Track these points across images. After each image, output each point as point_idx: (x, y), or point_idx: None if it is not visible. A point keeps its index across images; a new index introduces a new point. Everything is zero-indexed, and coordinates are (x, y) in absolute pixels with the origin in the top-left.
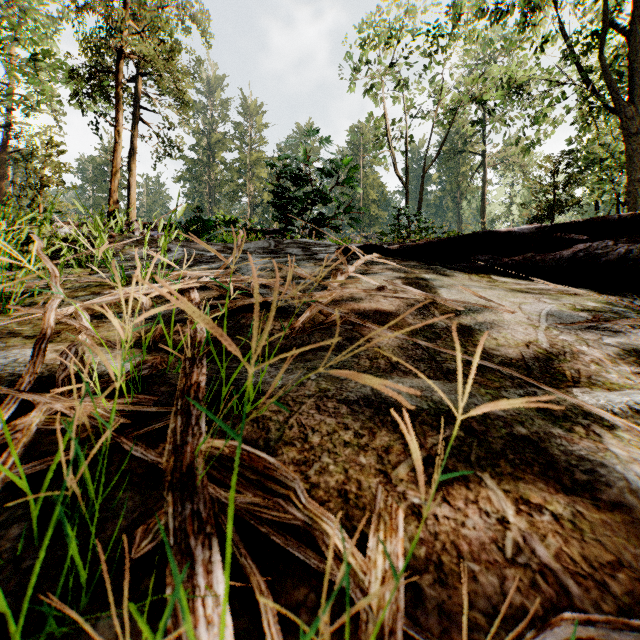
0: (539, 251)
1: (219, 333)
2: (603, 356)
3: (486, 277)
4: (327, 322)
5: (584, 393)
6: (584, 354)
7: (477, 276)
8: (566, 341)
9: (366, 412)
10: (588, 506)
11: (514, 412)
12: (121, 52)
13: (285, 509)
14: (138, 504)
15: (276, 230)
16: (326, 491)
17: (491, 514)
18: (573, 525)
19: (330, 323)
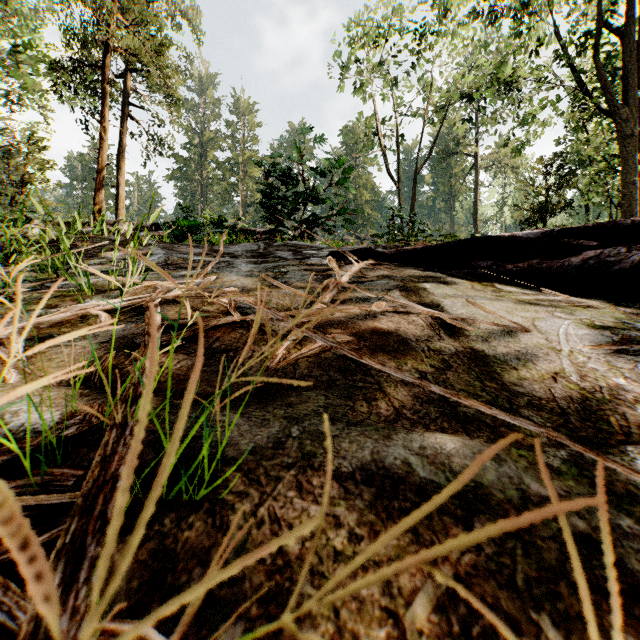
0: (545, 257)
1: (27, 536)
2: None
3: (490, 286)
4: (316, 347)
5: None
6: (623, 390)
7: (480, 284)
8: (597, 371)
9: (365, 494)
10: None
11: (562, 489)
12: (106, 45)
13: None
14: None
15: (268, 231)
16: None
17: None
18: None
19: (319, 348)
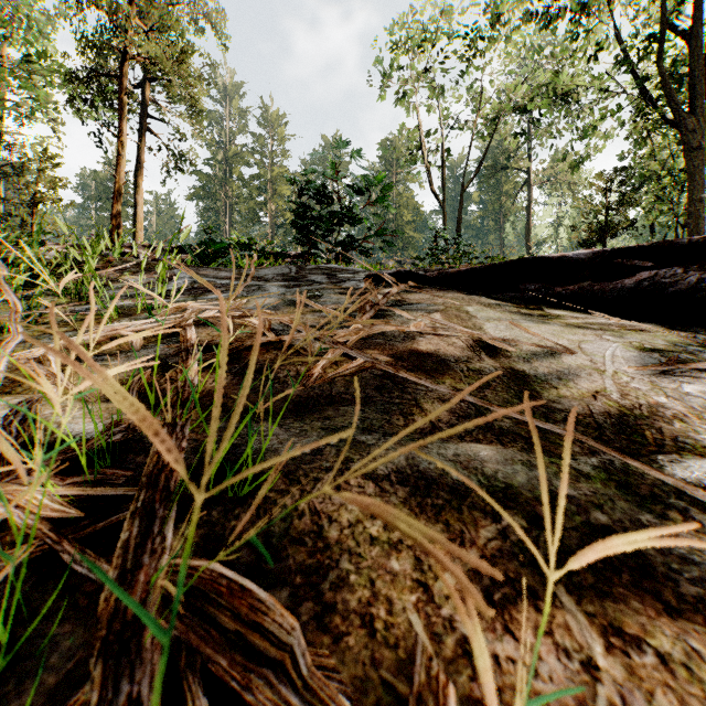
0: (597, 279)
1: (161, 429)
2: (687, 410)
3: (537, 309)
4: (352, 366)
5: (672, 462)
6: (663, 407)
7: (527, 308)
8: (639, 390)
9: (399, 492)
10: (704, 639)
11: (588, 490)
12: (124, 53)
13: (275, 689)
14: (78, 644)
15: (299, 254)
16: (344, 617)
17: (572, 653)
18: (688, 672)
19: (356, 368)
